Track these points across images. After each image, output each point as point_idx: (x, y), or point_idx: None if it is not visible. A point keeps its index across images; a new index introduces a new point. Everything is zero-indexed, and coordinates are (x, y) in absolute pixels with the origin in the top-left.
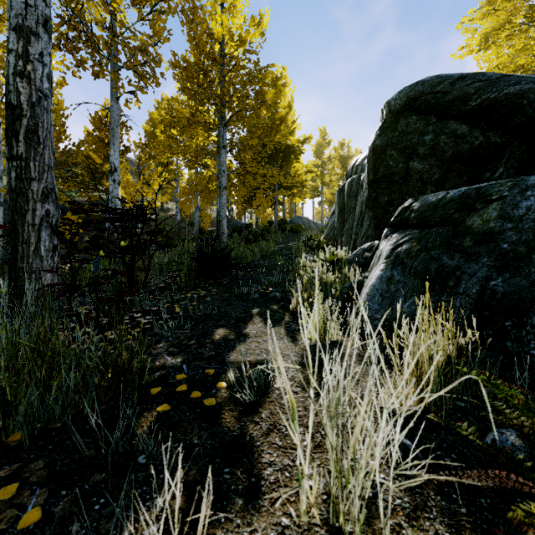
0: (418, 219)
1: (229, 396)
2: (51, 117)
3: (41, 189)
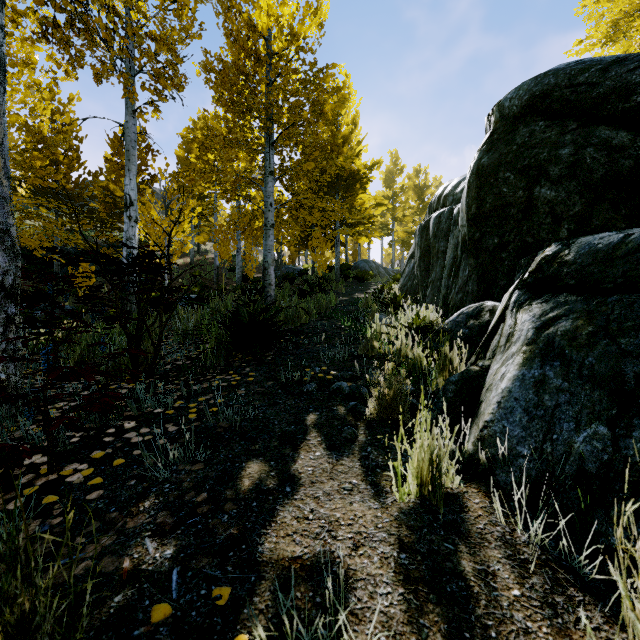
0: (577, 277)
1: None
2: (3, 122)
3: None
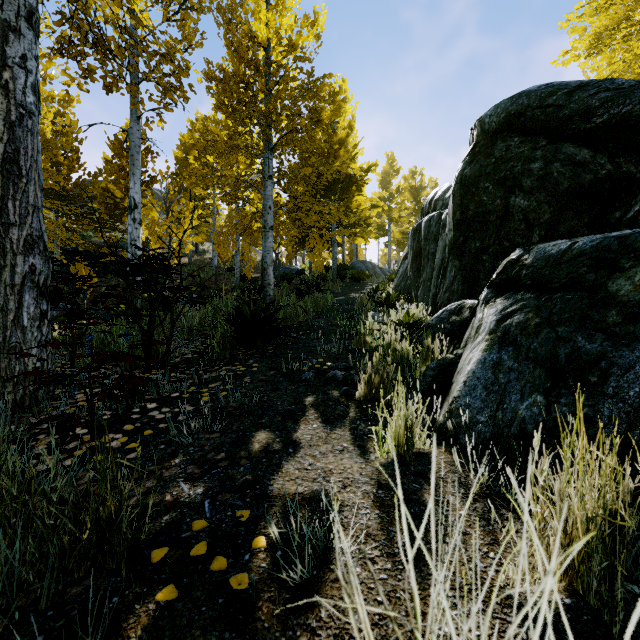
0: (532, 278)
1: (270, 568)
2: (38, 141)
3: (23, 237)
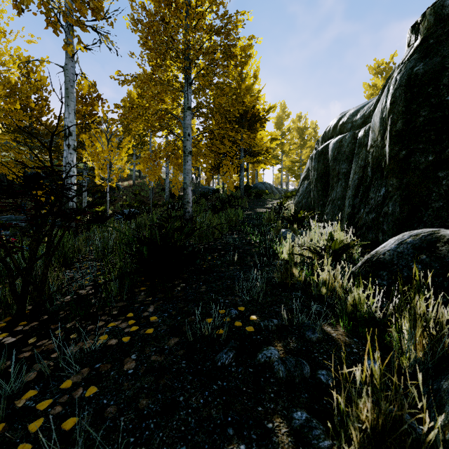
0: None
1: None
2: None
3: None
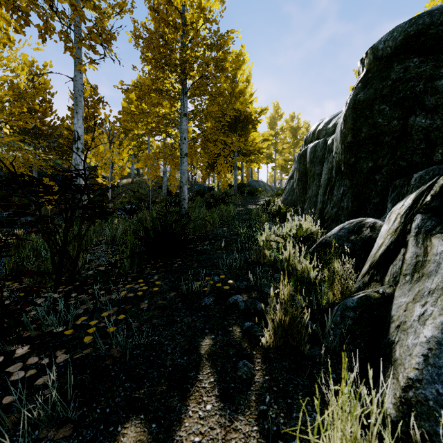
0: None
1: None
2: None
3: None
